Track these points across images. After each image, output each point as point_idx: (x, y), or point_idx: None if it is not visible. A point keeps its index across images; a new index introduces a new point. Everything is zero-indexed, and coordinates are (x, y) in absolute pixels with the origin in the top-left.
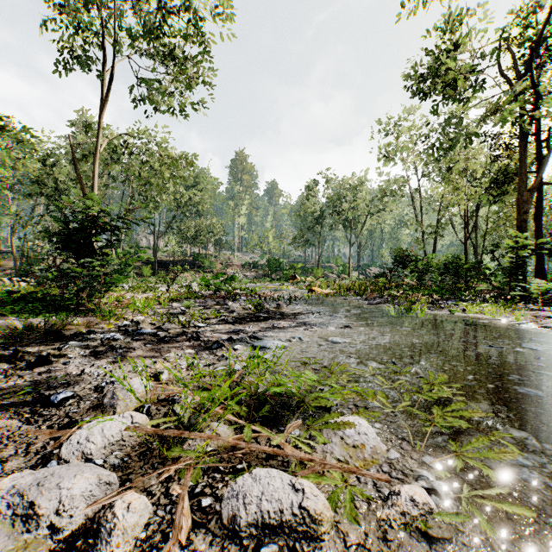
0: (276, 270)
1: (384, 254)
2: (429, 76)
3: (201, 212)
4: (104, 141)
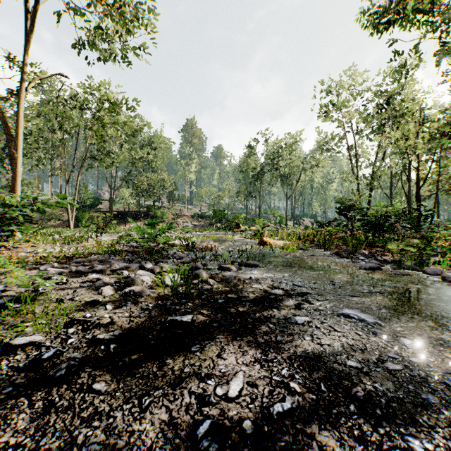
0: (221, 220)
1: (315, 206)
2: (386, 9)
3: (155, 169)
4: (36, 79)
